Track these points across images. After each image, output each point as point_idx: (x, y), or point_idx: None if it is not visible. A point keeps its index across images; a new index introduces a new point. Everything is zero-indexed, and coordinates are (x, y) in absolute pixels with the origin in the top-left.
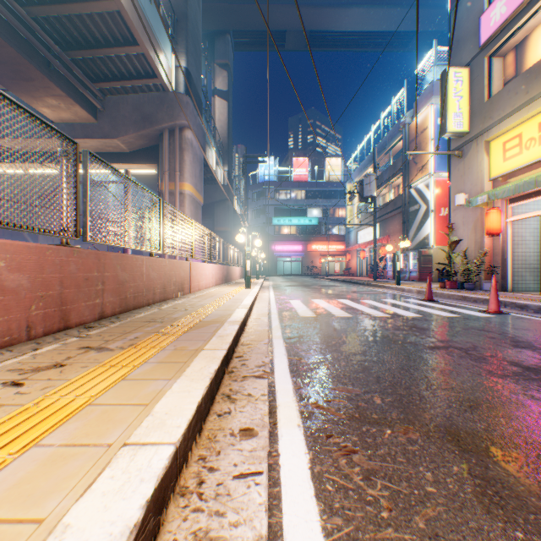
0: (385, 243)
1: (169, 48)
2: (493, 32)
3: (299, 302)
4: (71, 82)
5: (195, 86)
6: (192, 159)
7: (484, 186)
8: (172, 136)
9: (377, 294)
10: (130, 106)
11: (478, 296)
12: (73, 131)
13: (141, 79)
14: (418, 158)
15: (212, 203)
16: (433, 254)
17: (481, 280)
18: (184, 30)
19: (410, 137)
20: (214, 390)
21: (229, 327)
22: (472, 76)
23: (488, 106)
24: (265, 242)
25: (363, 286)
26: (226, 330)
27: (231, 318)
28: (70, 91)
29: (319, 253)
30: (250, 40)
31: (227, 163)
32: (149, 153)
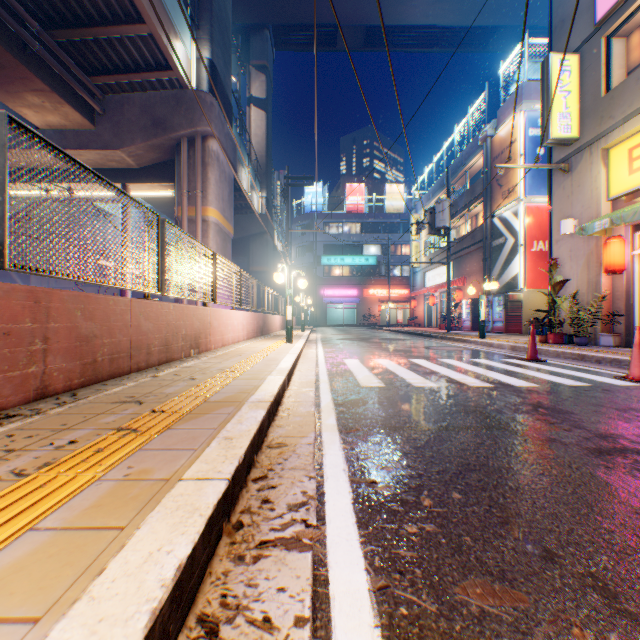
0: (460, 286)
1: (188, 33)
2: (615, 2)
3: (358, 362)
4: (57, 73)
5: (223, 85)
6: (218, 177)
7: (601, 208)
8: (193, 147)
9: (458, 351)
10: (138, 108)
11: (601, 354)
12: (64, 140)
13: (151, 71)
14: (503, 179)
15: (247, 237)
16: (523, 300)
17: (597, 332)
18: (208, 11)
19: (493, 153)
20: (167, 633)
21: (248, 415)
22: (583, 64)
23: (607, 102)
24: (312, 285)
25: (436, 339)
26: (242, 423)
27: (255, 394)
28: (56, 85)
29: (377, 298)
30: (294, 37)
31: (266, 188)
32: (163, 170)
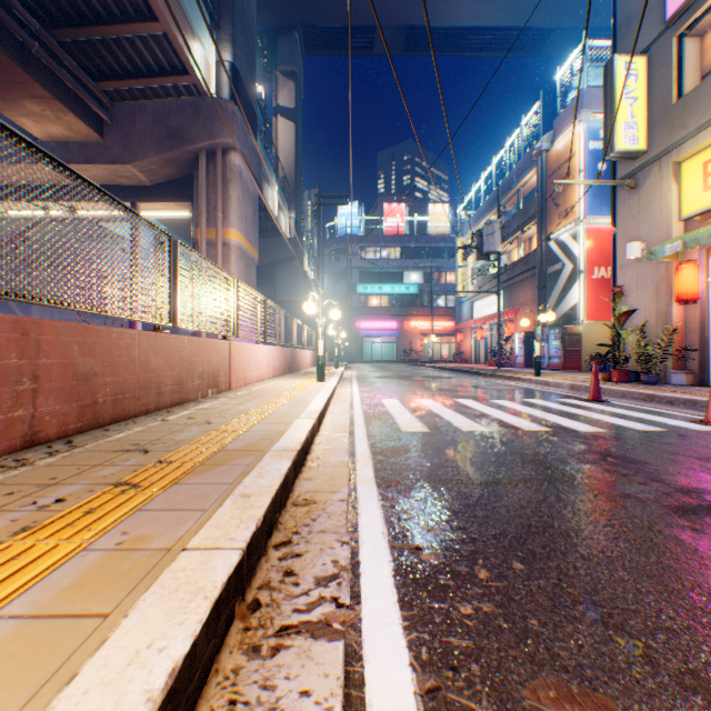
0: (511, 318)
1: (207, 33)
2: None
3: (398, 403)
4: (60, 77)
5: (246, 92)
6: (241, 195)
7: (672, 229)
8: (212, 161)
9: (511, 390)
10: (150, 118)
11: (674, 394)
12: (68, 153)
13: (165, 76)
14: (560, 198)
15: (274, 262)
16: (582, 333)
17: (667, 369)
18: (229, 9)
19: (549, 169)
20: None
21: (270, 467)
22: (651, 68)
23: (678, 110)
24: (346, 317)
25: (486, 377)
26: (262, 477)
27: (280, 441)
28: (58, 91)
29: (419, 332)
30: (326, 39)
31: (295, 208)
32: (179, 187)
